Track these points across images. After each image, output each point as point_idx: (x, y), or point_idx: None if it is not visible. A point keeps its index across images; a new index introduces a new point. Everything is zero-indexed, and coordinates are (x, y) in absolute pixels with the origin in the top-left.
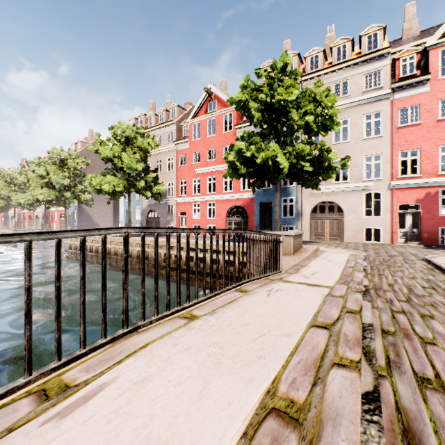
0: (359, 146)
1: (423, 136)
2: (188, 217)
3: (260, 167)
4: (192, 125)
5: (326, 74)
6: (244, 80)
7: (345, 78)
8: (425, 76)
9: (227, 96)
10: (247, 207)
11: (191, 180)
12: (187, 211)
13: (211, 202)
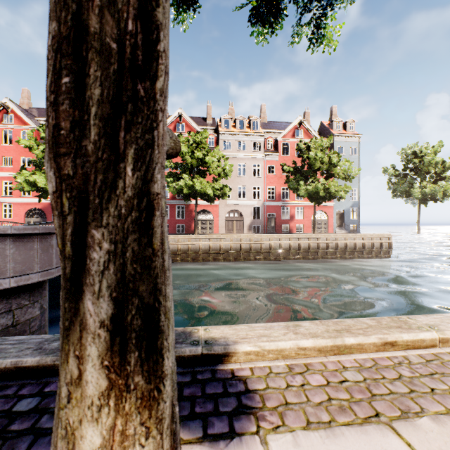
0: None
1: None
2: None
3: (42, 187)
4: None
5: None
6: (30, 131)
7: None
8: None
9: (31, 105)
10: (46, 210)
11: None
12: None
13: (8, 204)
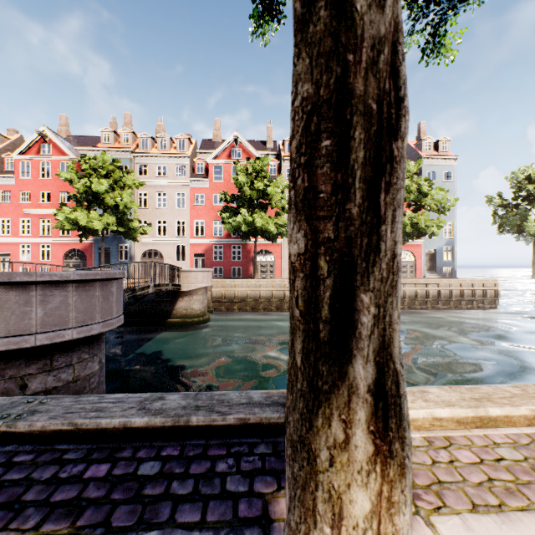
0: (173, 213)
1: (206, 213)
2: (14, 259)
3: (84, 226)
4: (20, 161)
5: (152, 156)
6: (71, 162)
7: (165, 164)
8: (206, 179)
9: (69, 132)
10: (86, 251)
11: (18, 219)
12: (12, 252)
13: (46, 244)
